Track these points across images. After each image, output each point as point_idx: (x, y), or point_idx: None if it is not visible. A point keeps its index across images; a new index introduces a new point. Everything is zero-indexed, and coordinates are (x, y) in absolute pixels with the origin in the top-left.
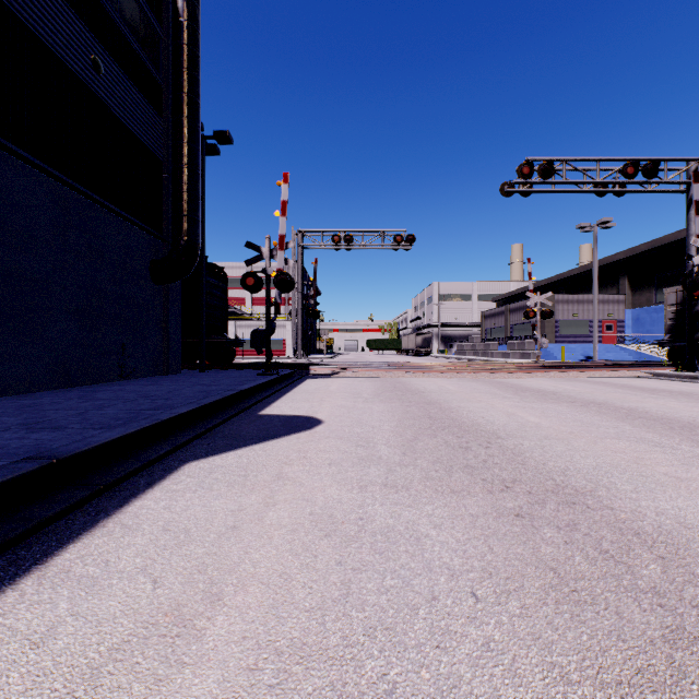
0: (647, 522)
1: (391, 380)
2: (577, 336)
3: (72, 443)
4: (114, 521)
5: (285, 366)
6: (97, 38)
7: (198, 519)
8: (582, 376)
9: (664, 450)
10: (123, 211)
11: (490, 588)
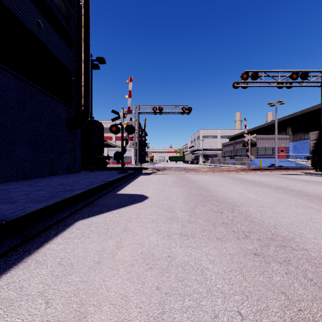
0: None
1: (181, 176)
2: (267, 155)
3: (16, 211)
4: (32, 258)
5: (130, 169)
6: (40, 11)
7: (79, 257)
8: (271, 173)
9: None
10: (53, 95)
11: (249, 307)
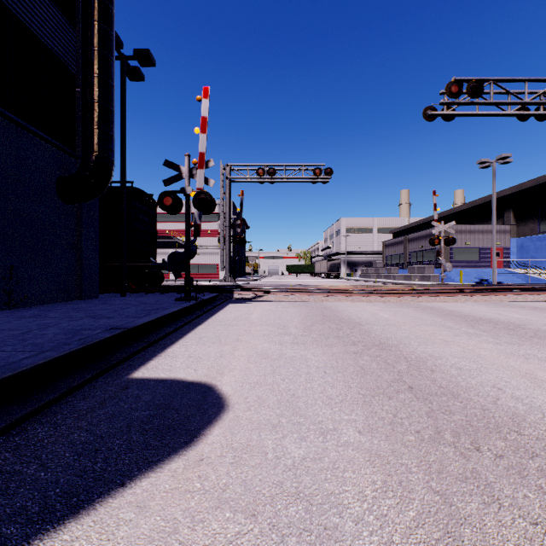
0: None
1: (316, 305)
2: (469, 262)
3: None
4: None
5: (209, 289)
6: None
7: None
8: (507, 300)
9: None
10: (15, 115)
11: None
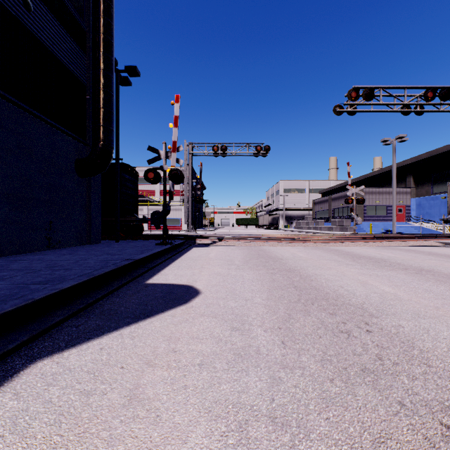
0: None
1: (255, 248)
2: (378, 216)
3: None
4: None
5: (178, 237)
6: None
7: None
8: (393, 245)
9: None
10: (52, 120)
11: None
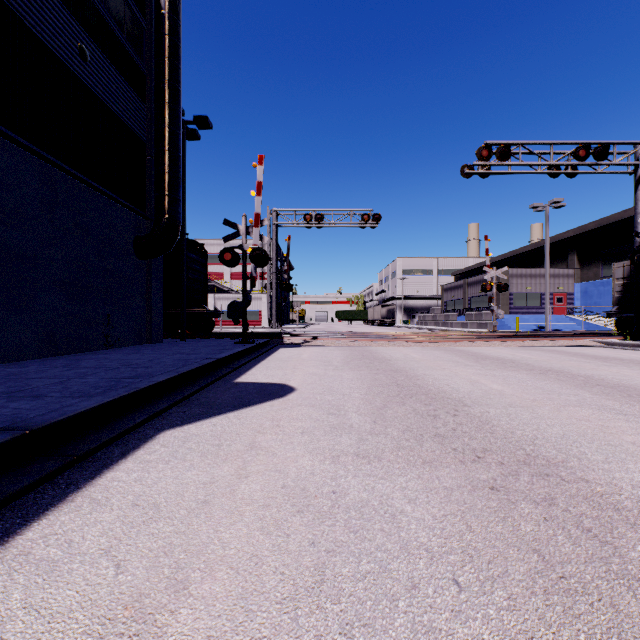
0: (624, 496)
1: (359, 349)
2: (530, 308)
3: (48, 413)
4: (83, 495)
5: (260, 335)
6: (84, 28)
7: (168, 492)
8: (537, 344)
9: (627, 418)
10: (109, 190)
11: (473, 573)
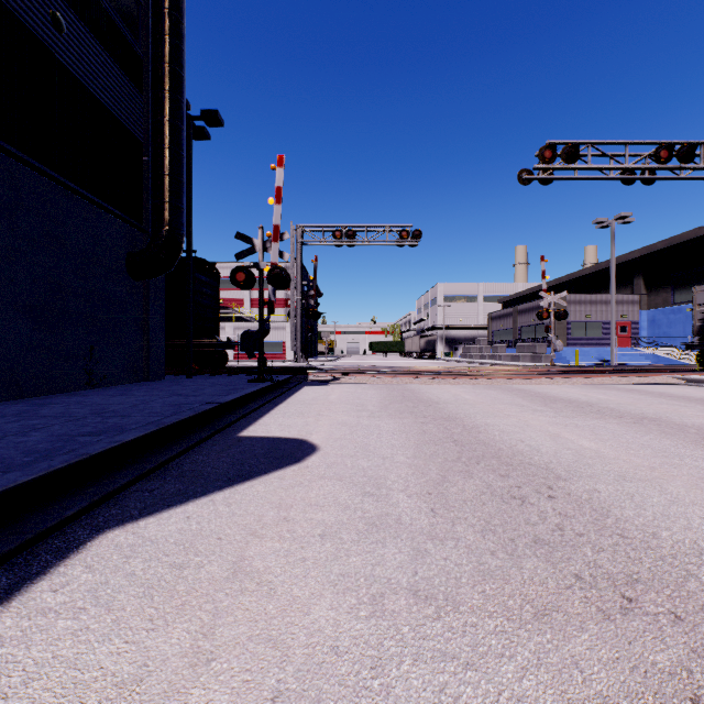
0: None
1: (398, 387)
2: (589, 339)
3: None
4: None
5: (281, 371)
6: None
7: None
8: (609, 382)
9: None
10: (93, 194)
11: None
